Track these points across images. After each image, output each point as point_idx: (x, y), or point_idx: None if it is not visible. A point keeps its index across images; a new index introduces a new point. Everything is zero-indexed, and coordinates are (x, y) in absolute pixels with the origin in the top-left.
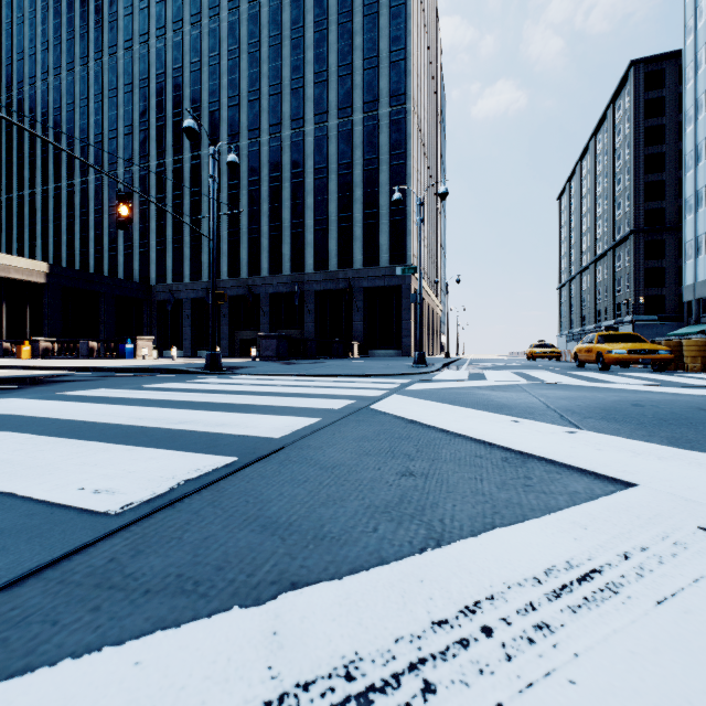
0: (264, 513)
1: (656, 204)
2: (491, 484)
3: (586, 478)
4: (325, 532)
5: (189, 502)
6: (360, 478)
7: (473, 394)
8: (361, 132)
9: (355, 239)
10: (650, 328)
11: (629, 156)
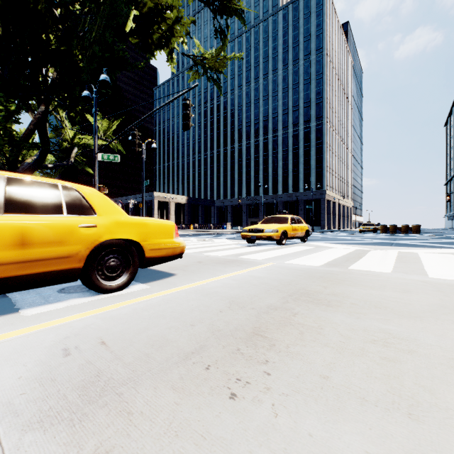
0: None
1: None
2: None
3: None
4: None
5: None
6: None
7: None
8: (302, 134)
9: (300, 179)
10: None
11: None
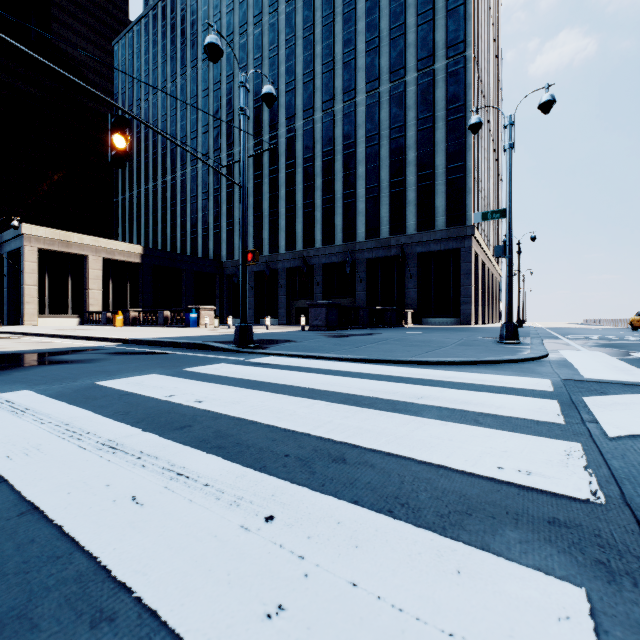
0: None
1: None
2: None
3: None
4: None
5: None
6: None
7: None
8: (414, 92)
9: (408, 204)
10: None
11: None
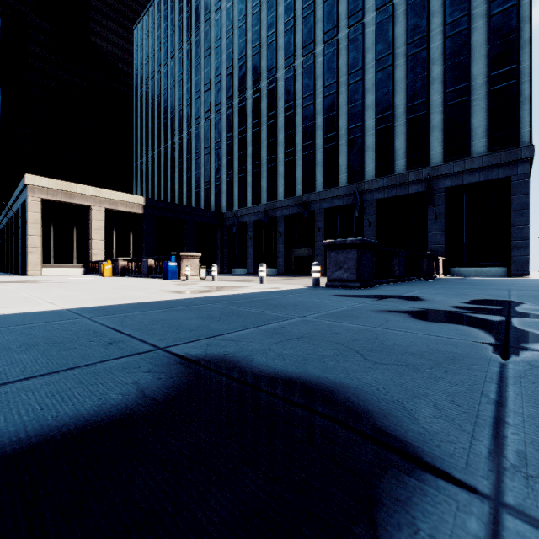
0: None
1: None
2: None
3: None
4: None
5: None
6: None
7: None
8: None
9: (432, 129)
10: None
11: None
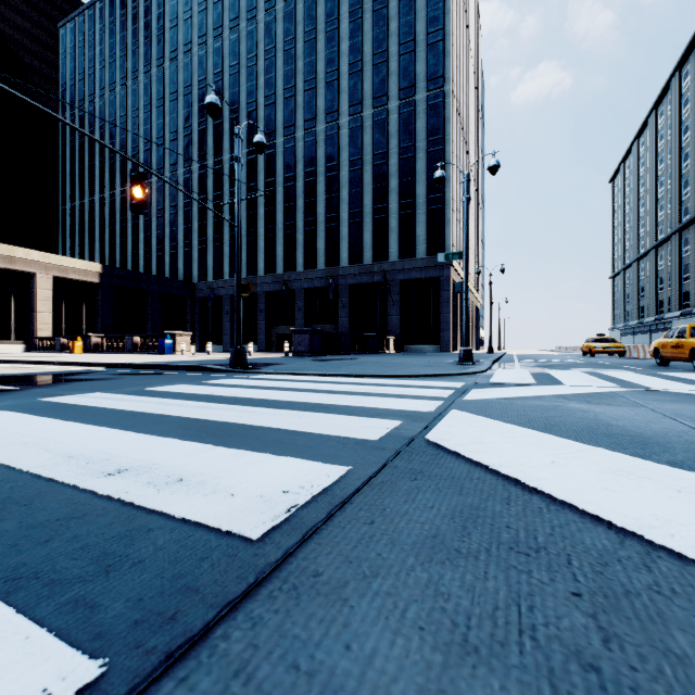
0: None
1: None
2: None
3: None
4: None
5: None
6: None
7: (567, 409)
8: (396, 120)
9: (391, 231)
10: None
11: None
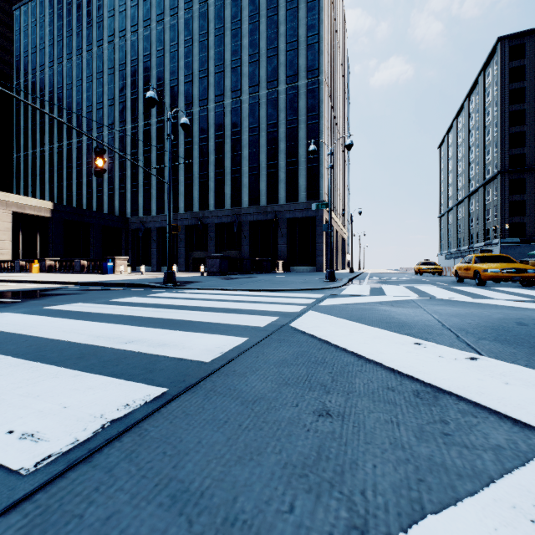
0: (177, 473)
1: (519, 150)
2: (408, 432)
3: (504, 423)
4: (237, 510)
5: (107, 452)
6: (278, 418)
7: (376, 310)
8: (284, 99)
9: (280, 181)
10: (514, 248)
11: (496, 112)
